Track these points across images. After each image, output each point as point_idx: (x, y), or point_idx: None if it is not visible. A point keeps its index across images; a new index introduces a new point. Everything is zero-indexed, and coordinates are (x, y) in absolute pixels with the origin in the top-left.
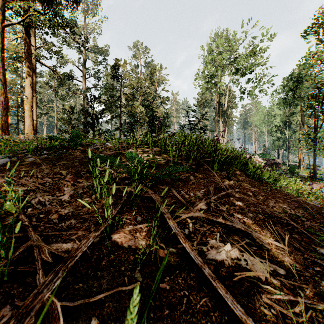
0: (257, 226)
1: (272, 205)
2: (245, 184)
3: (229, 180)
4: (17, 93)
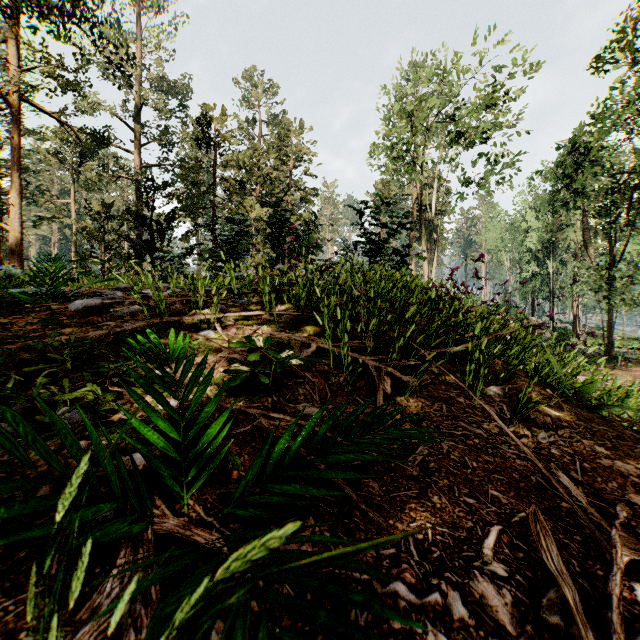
0: None
1: None
2: (585, 442)
3: (525, 425)
4: None
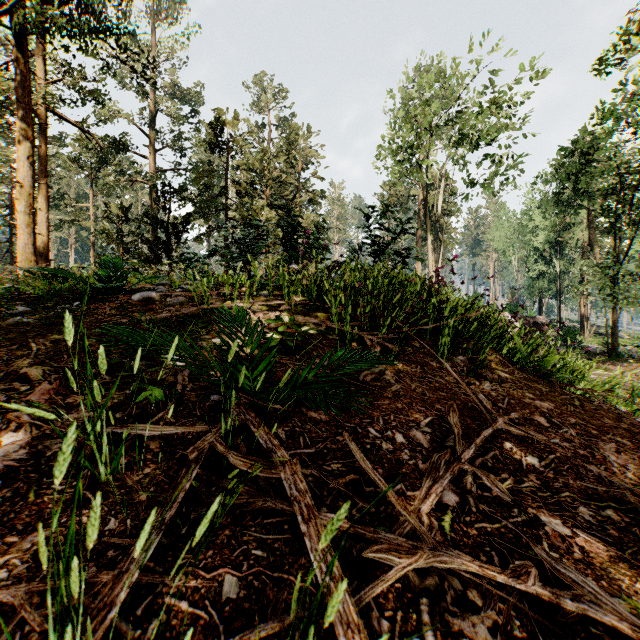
0: (632, 573)
1: (617, 464)
2: (519, 390)
3: (478, 380)
4: (11, 178)
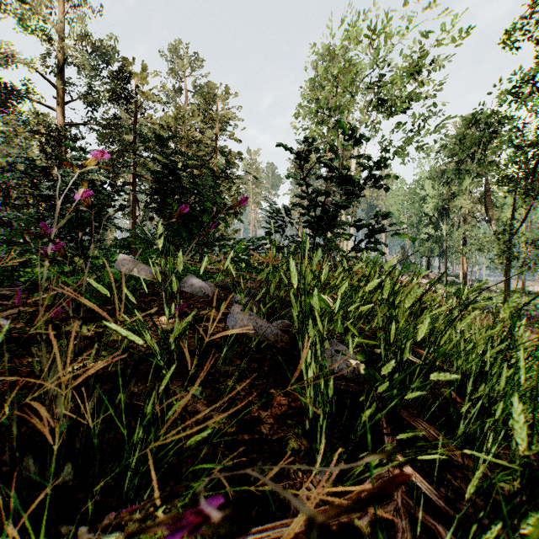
0: None
1: None
2: None
3: None
4: None
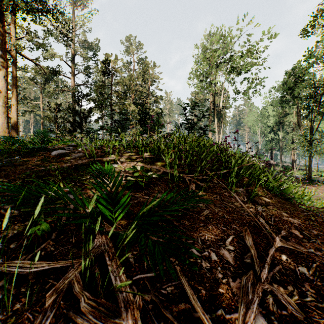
0: None
1: None
2: (278, 211)
3: (253, 204)
4: None
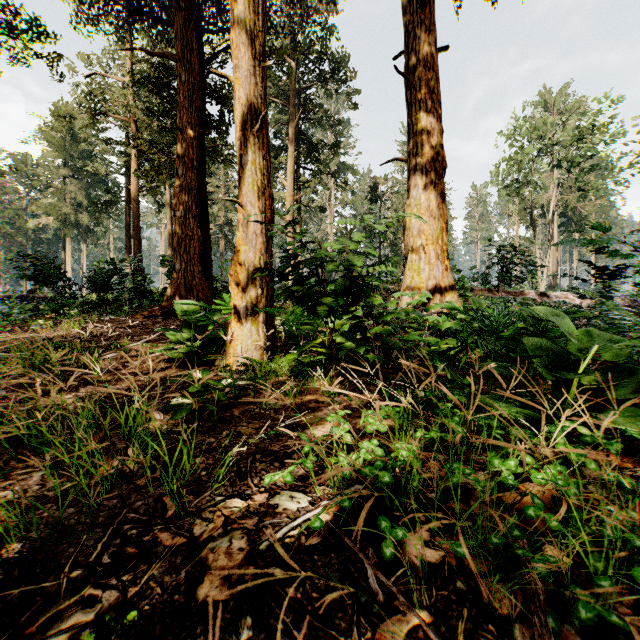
0: None
1: None
2: None
3: None
4: None
